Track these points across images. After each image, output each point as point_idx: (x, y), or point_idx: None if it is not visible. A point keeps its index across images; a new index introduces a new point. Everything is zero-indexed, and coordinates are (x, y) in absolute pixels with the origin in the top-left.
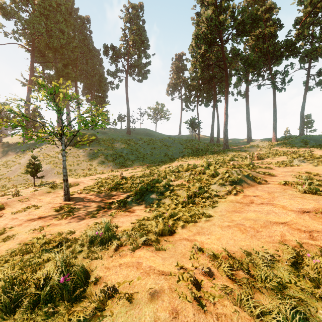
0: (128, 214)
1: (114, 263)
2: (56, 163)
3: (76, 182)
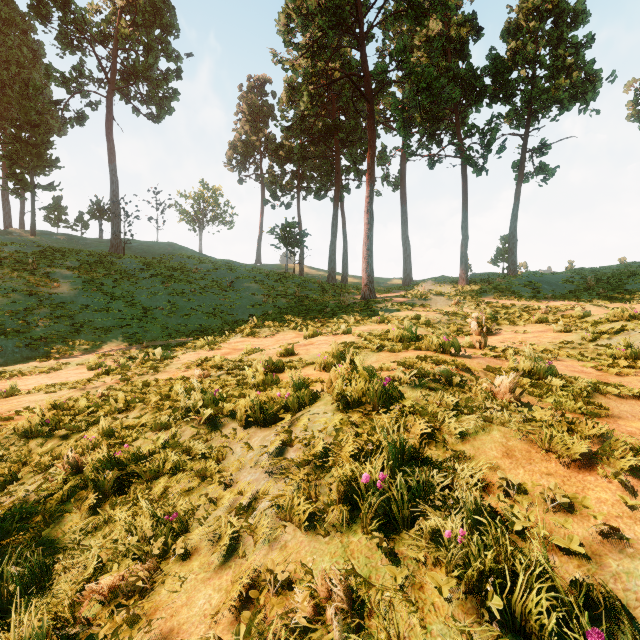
0: None
1: None
2: None
3: None
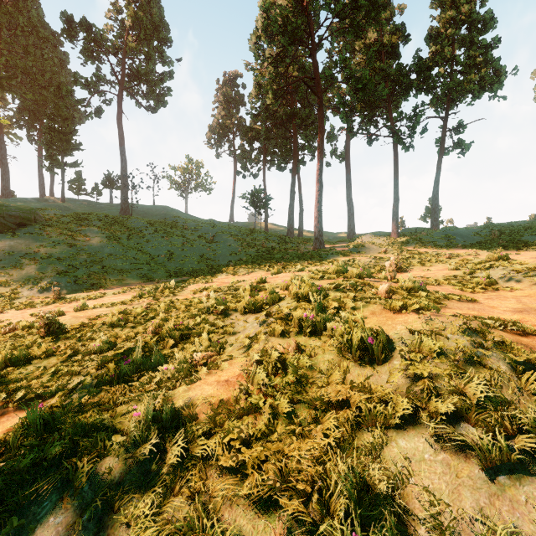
0: None
1: None
2: None
3: None
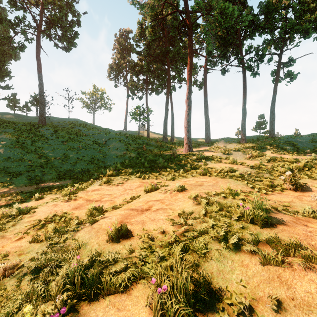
0: None
1: None
2: None
3: None
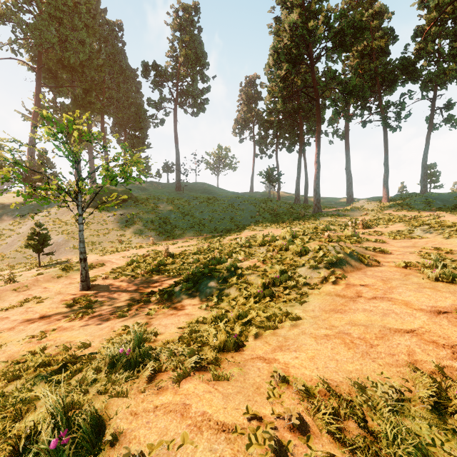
0: (174, 312)
1: (146, 404)
2: (72, 232)
3: (100, 261)
